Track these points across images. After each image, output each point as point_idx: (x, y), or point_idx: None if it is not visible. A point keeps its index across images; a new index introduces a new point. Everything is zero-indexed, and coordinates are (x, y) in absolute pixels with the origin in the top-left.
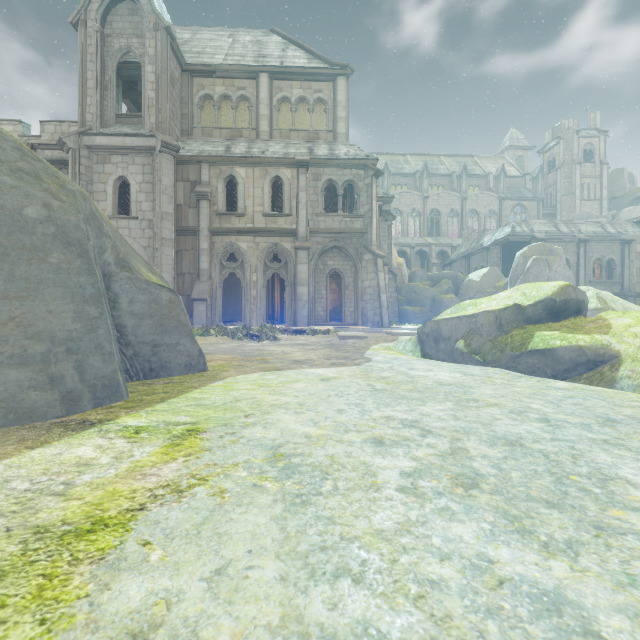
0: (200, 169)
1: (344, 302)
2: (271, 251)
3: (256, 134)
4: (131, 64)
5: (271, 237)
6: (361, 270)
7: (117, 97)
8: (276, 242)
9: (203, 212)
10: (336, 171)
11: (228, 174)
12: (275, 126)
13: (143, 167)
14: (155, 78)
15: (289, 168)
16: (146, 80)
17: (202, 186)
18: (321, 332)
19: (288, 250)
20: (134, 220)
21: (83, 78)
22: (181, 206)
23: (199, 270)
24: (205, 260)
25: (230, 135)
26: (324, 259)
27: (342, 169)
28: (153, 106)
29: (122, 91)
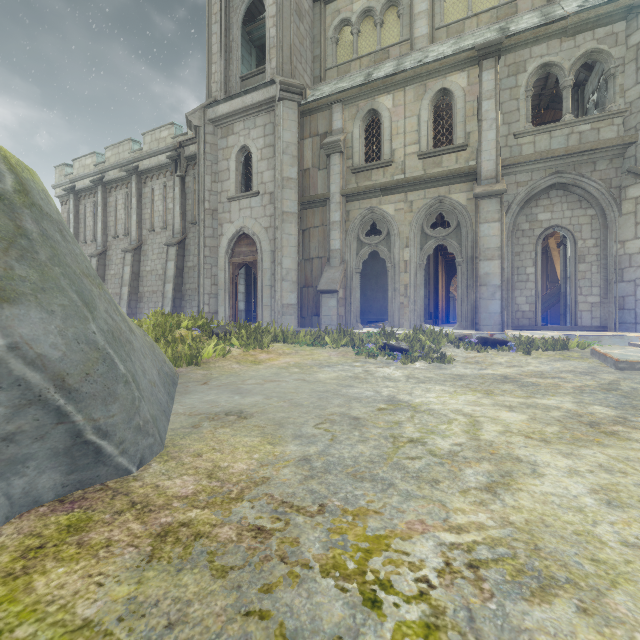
0: (331, 114)
1: (575, 286)
2: (432, 211)
3: (409, 46)
4: (261, 21)
5: (432, 189)
6: (618, 221)
7: (249, 67)
8: (440, 195)
9: (334, 171)
10: (558, 44)
11: (367, 110)
12: (439, 23)
13: (264, 128)
14: (276, 9)
15: (463, 70)
16: (267, 17)
17: (333, 136)
18: (544, 345)
19: (461, 204)
20: (255, 196)
21: (208, 45)
22: (309, 170)
23: (329, 251)
24: (336, 237)
25: (372, 62)
26: (530, 211)
27: (571, 36)
28: (274, 46)
29: (257, 63)
